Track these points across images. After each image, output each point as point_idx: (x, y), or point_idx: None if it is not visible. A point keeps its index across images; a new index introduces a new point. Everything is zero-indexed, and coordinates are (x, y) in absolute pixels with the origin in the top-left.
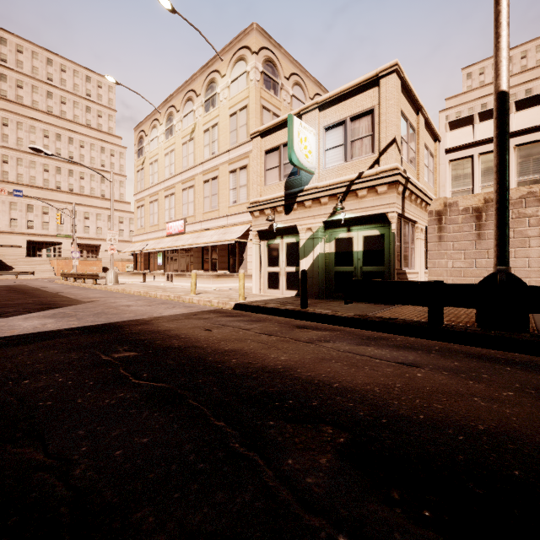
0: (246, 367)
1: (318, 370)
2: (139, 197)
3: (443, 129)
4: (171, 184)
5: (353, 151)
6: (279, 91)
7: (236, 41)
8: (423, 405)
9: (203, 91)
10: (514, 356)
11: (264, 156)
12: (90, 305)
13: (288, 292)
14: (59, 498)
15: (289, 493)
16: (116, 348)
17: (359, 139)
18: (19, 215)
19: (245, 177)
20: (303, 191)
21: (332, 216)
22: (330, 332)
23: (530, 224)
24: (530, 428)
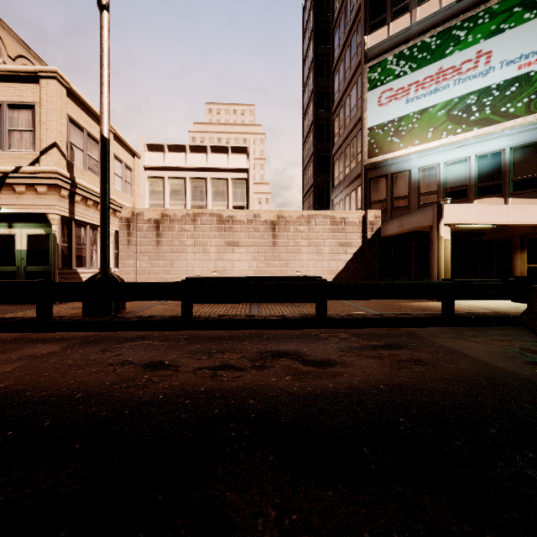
0: None
1: None
2: None
3: (142, 148)
4: None
5: (12, 141)
6: None
7: None
8: None
9: None
10: (71, 334)
11: None
12: None
13: None
14: None
15: None
16: None
17: (19, 131)
18: None
19: None
20: None
21: None
22: None
23: (188, 236)
24: None
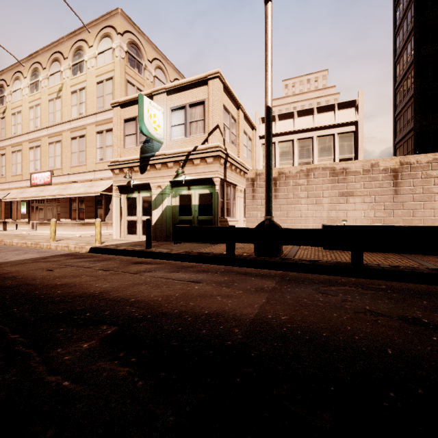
0: (67, 295)
1: (127, 292)
2: None
3: (258, 122)
4: (37, 136)
5: (191, 130)
6: (143, 70)
7: (103, 19)
8: (183, 304)
9: (71, 55)
10: (263, 271)
11: (123, 124)
12: None
13: (143, 236)
14: None
15: (45, 367)
16: None
17: (195, 122)
18: None
19: (111, 139)
20: (154, 156)
21: (176, 177)
22: (157, 265)
23: (301, 189)
24: (233, 308)
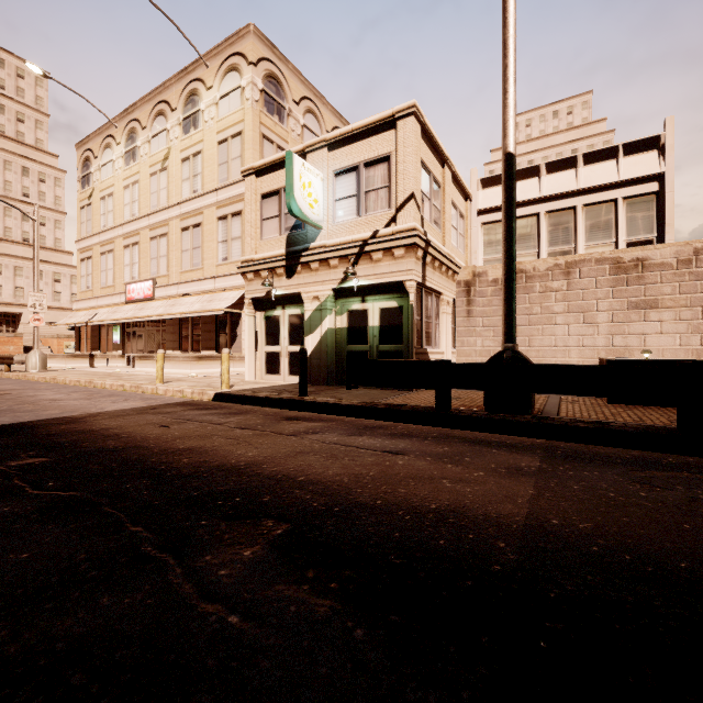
0: (199, 466)
1: (288, 465)
2: (84, 246)
3: (475, 186)
4: (134, 229)
5: (368, 204)
6: (286, 118)
7: (227, 44)
8: (388, 491)
9: (181, 105)
10: (508, 438)
11: (260, 201)
12: None
13: (291, 378)
14: None
15: (193, 586)
16: (17, 455)
17: (375, 190)
18: None
19: (239, 227)
20: (308, 250)
21: (344, 282)
22: (324, 423)
23: (556, 299)
24: (480, 503)
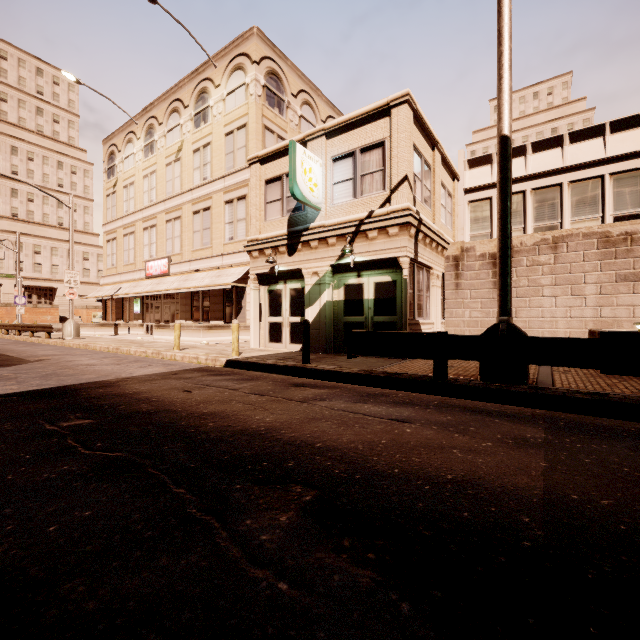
0: (224, 430)
1: (304, 431)
2: (110, 229)
3: (462, 167)
4: (152, 213)
5: (364, 187)
6: (285, 110)
7: (233, 46)
8: (402, 459)
9: (193, 102)
10: (507, 408)
11: (264, 186)
12: (38, 365)
13: (292, 346)
14: None
15: (240, 550)
16: (66, 416)
17: (370, 174)
18: None
19: (243, 209)
20: (308, 230)
21: (341, 259)
22: (329, 390)
23: (543, 272)
24: (494, 474)
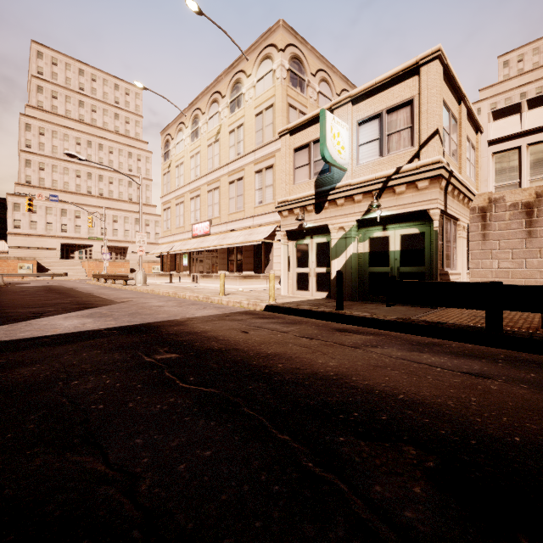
0: (295, 373)
1: (375, 379)
2: (165, 200)
3: (485, 119)
4: (197, 186)
5: (390, 145)
6: (306, 88)
7: (262, 40)
8: (514, 424)
9: (229, 92)
10: None
11: (293, 154)
12: (124, 306)
13: (318, 293)
14: (129, 519)
15: (390, 530)
16: (157, 350)
17: (397, 132)
18: (54, 219)
19: (271, 177)
20: (335, 189)
21: (367, 214)
22: (374, 337)
23: None
24: None
